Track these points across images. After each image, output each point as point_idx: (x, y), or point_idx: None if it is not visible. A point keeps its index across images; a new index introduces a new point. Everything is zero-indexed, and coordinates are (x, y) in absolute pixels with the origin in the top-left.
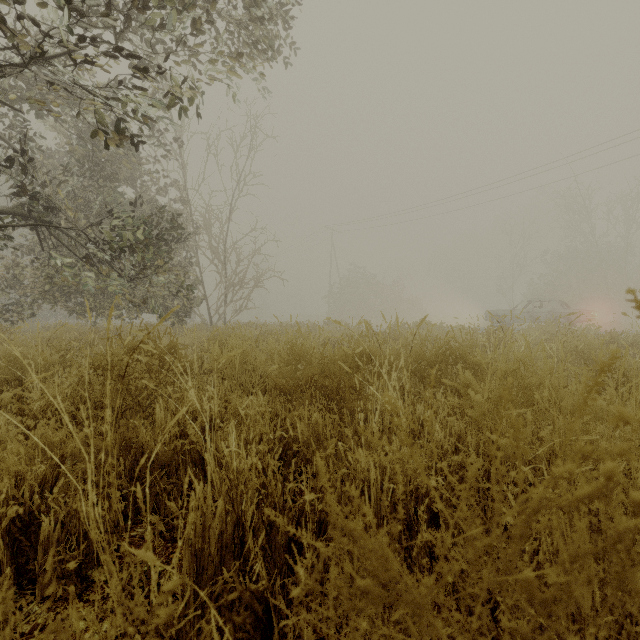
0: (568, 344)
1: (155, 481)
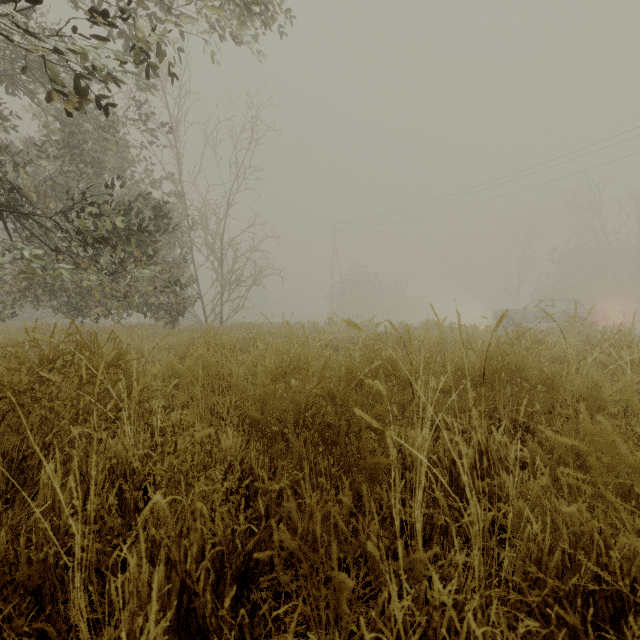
0: (632, 350)
1: (7, 623)
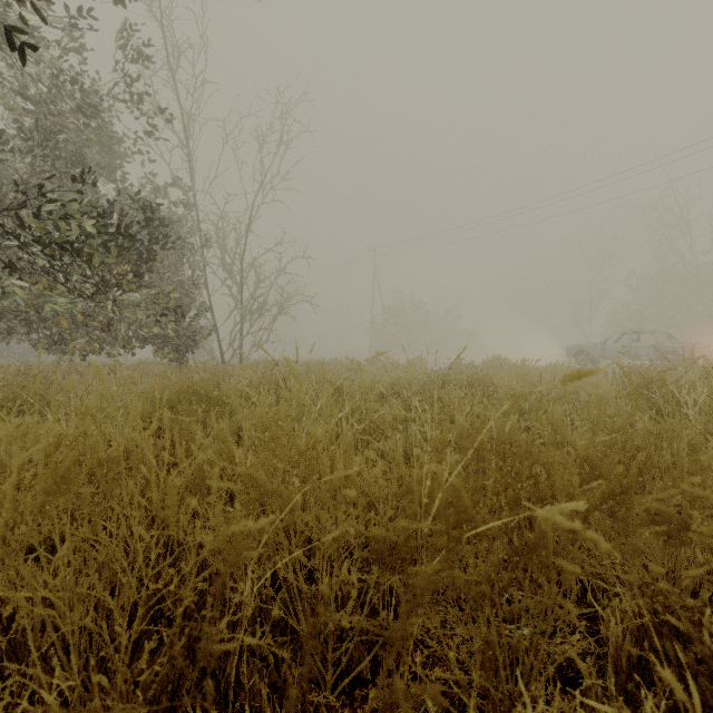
0: None
1: None
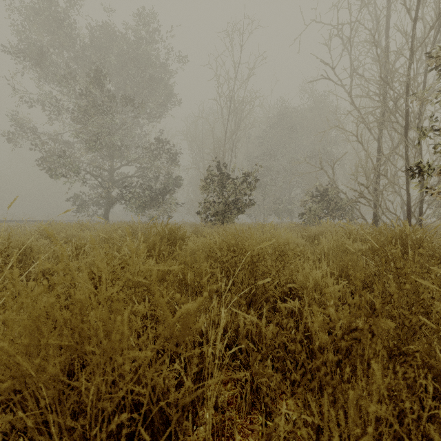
0: None
1: None
